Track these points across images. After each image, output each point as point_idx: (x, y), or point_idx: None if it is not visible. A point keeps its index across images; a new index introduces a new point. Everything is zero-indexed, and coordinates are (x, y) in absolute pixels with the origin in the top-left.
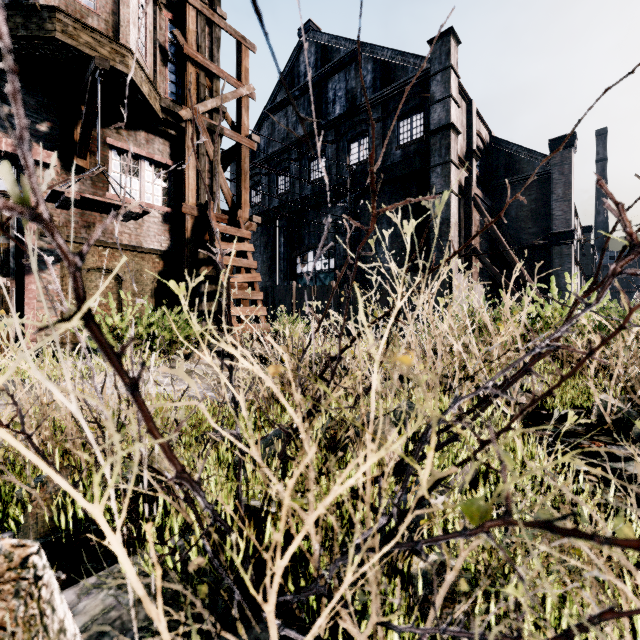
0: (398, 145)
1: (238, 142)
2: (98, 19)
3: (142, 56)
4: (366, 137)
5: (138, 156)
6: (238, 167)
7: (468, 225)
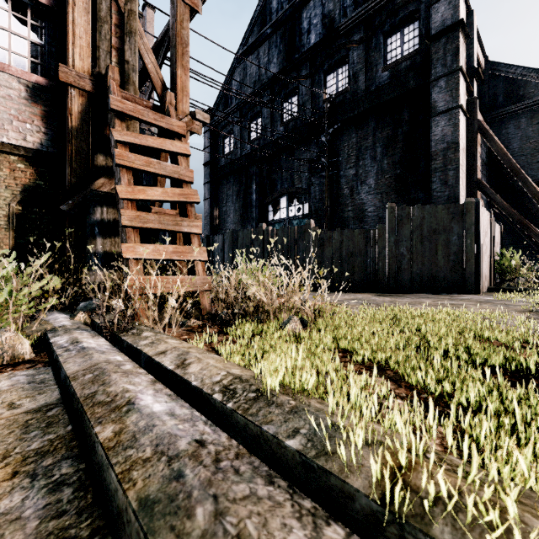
0: (385, 65)
1: None
2: None
3: None
4: (345, 64)
5: None
6: (172, 34)
7: (471, 156)
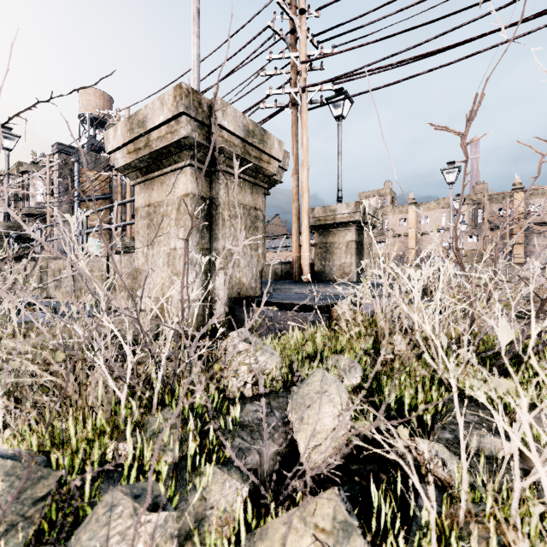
0: None
1: None
2: None
3: None
4: None
5: None
6: None
7: None
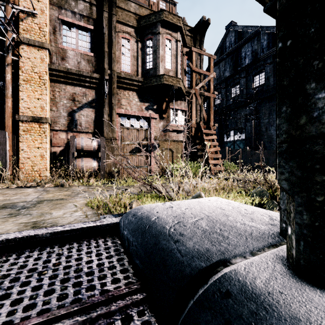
0: None
1: (209, 96)
2: (172, 71)
3: (181, 77)
4: (263, 72)
5: (177, 109)
6: (209, 105)
7: None
